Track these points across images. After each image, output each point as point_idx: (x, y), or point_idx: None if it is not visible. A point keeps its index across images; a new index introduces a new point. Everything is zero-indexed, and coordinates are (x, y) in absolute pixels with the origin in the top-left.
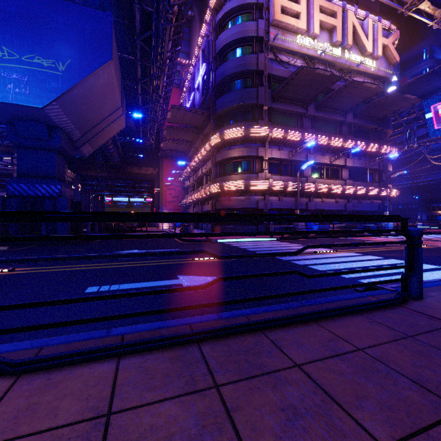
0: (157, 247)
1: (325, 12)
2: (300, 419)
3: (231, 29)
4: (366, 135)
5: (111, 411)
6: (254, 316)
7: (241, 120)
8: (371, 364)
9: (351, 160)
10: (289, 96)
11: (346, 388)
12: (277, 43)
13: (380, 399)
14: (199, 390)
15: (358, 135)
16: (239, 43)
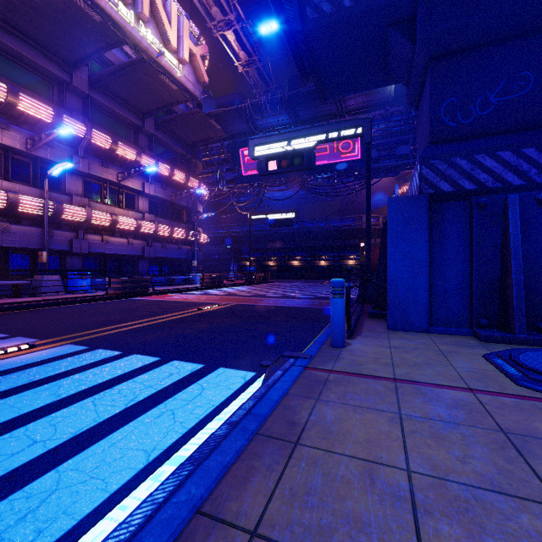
0: None
1: None
2: None
3: None
4: (173, 159)
5: None
6: None
7: None
8: None
9: (152, 186)
10: (24, 26)
11: None
12: None
13: None
14: None
15: (163, 156)
16: None
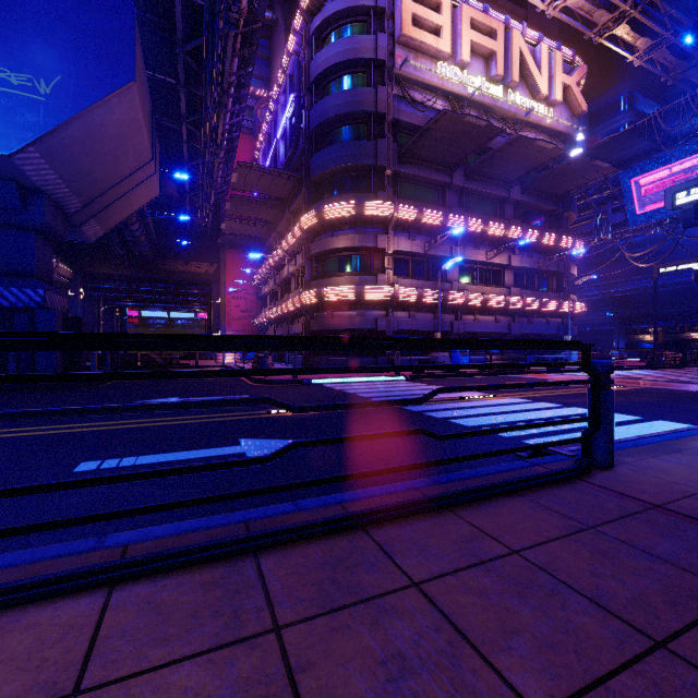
0: (211, 393)
1: (479, 29)
2: (410, 677)
3: (334, 44)
4: (539, 220)
5: (81, 687)
6: (355, 504)
7: (351, 190)
8: (529, 575)
9: (518, 257)
10: (425, 155)
11: (488, 618)
12: (406, 72)
13: (538, 633)
14: (246, 637)
15: (528, 219)
16: (347, 67)
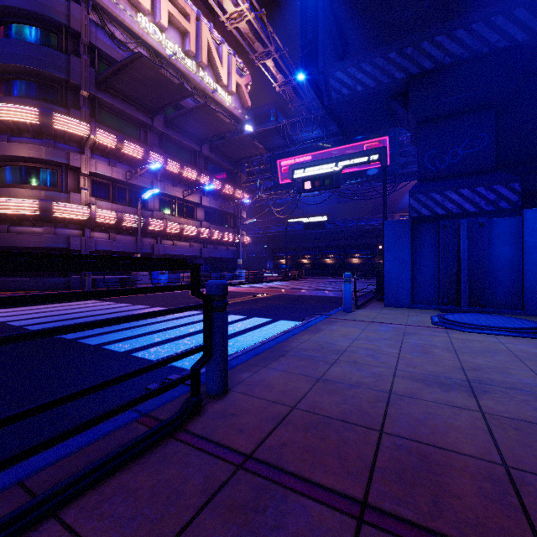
0: None
1: (176, 6)
2: None
3: None
4: (222, 174)
5: None
6: None
7: (36, 97)
8: None
9: (207, 199)
10: (126, 91)
11: None
12: (105, 4)
13: None
14: None
15: (215, 172)
16: None
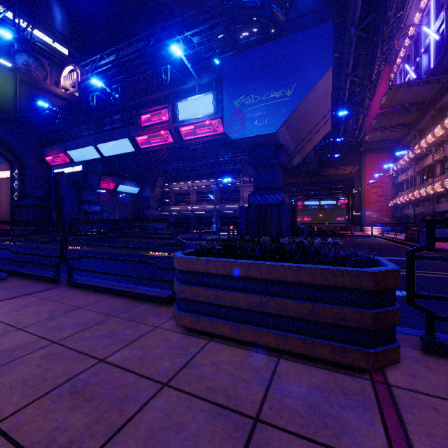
0: (394, 255)
1: None
2: None
3: None
4: None
5: None
6: None
7: None
8: None
9: None
10: None
11: None
12: None
13: None
14: None
15: None
16: None
